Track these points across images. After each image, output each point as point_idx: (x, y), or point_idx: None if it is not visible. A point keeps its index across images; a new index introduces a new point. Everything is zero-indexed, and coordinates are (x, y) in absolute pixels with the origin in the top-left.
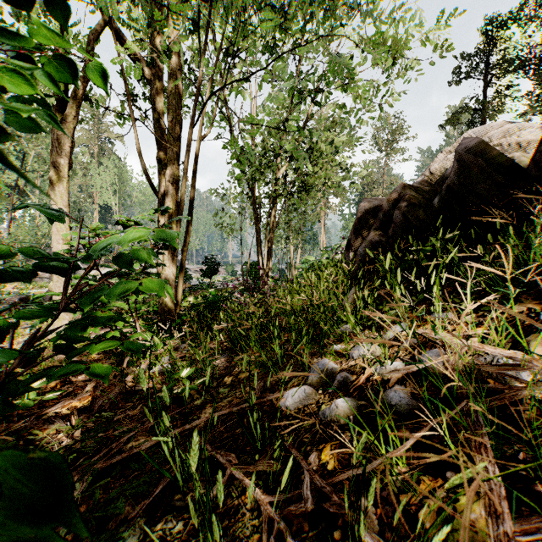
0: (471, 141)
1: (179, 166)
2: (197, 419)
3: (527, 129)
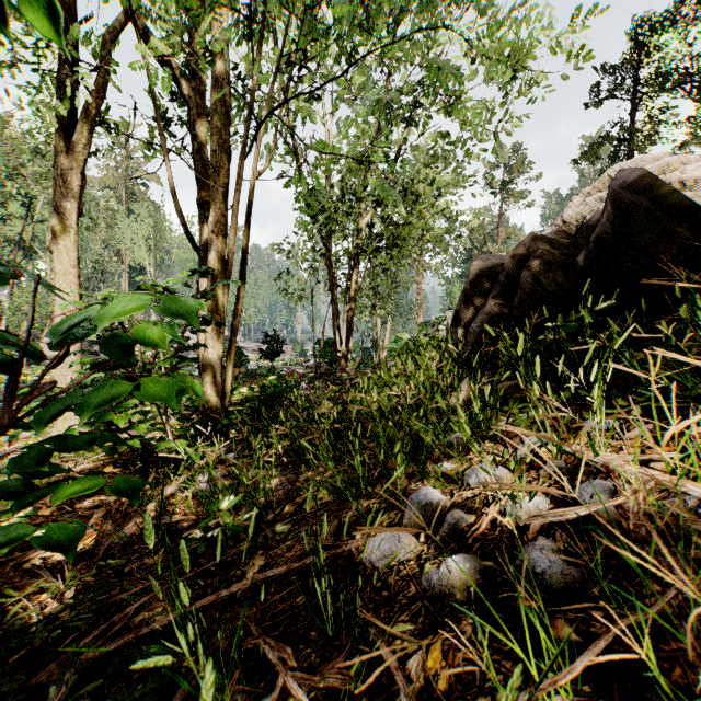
0: (631, 173)
1: (226, 211)
2: (241, 576)
3: (693, 162)
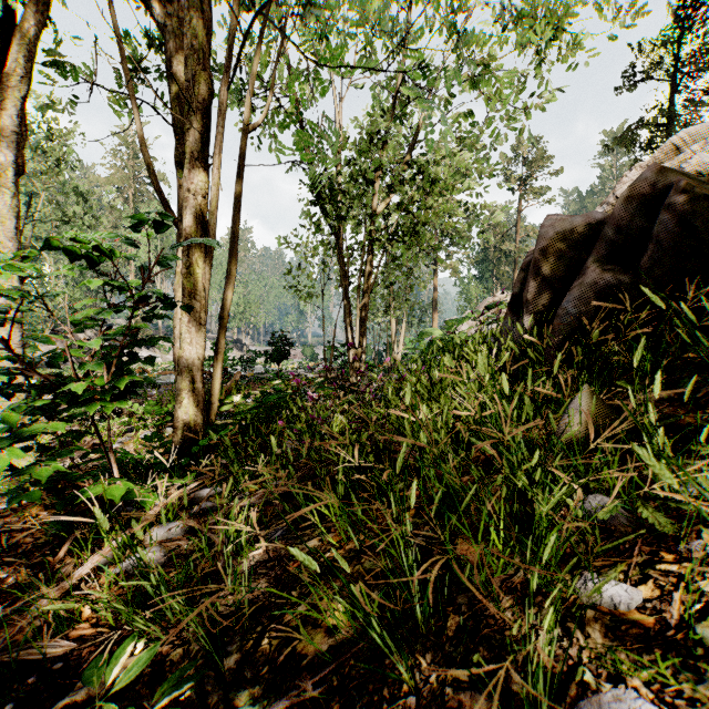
0: None
1: (207, 164)
2: None
3: None
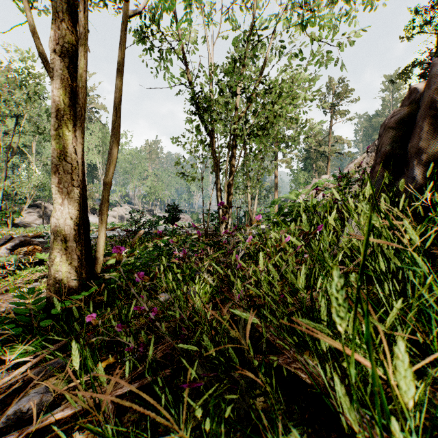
0: None
1: (75, 28)
2: None
3: None
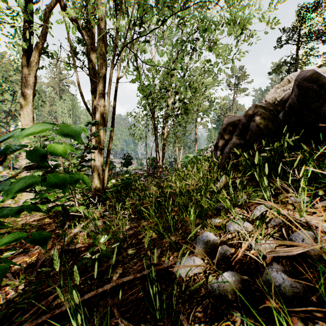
0: (307, 72)
1: (104, 95)
2: (110, 279)
3: None
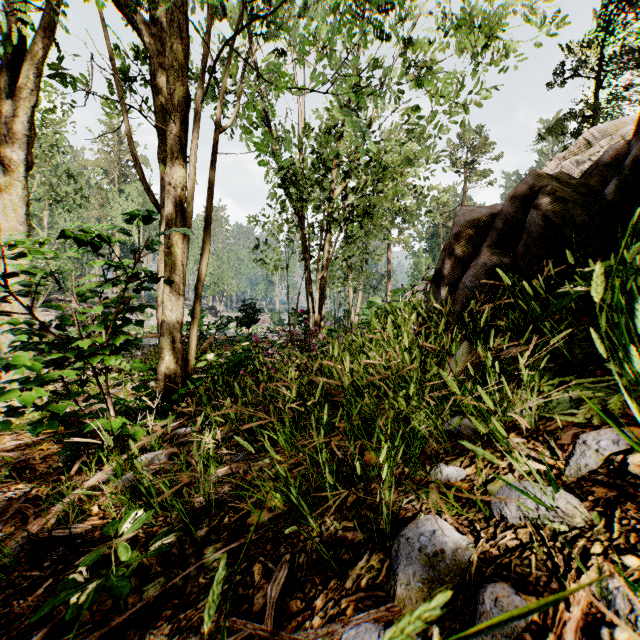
0: None
1: (185, 162)
2: None
3: None
